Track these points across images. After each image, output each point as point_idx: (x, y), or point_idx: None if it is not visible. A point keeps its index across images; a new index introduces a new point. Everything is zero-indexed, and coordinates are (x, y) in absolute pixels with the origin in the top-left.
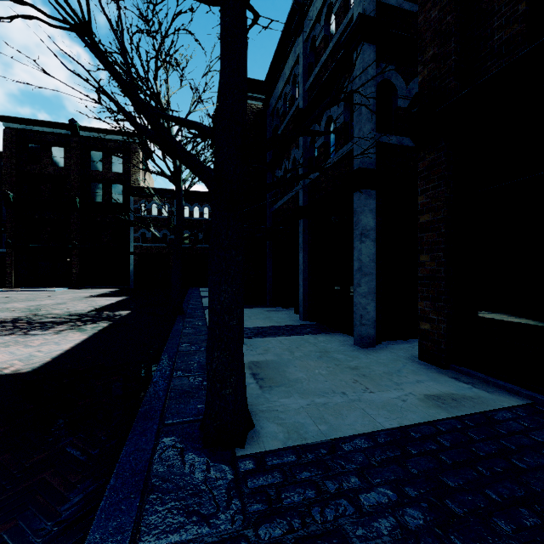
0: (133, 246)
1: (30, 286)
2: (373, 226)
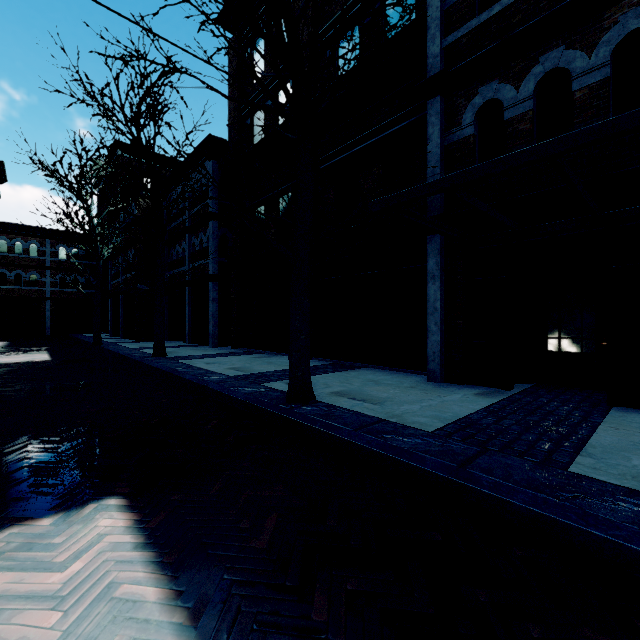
0: None
1: None
2: (217, 297)
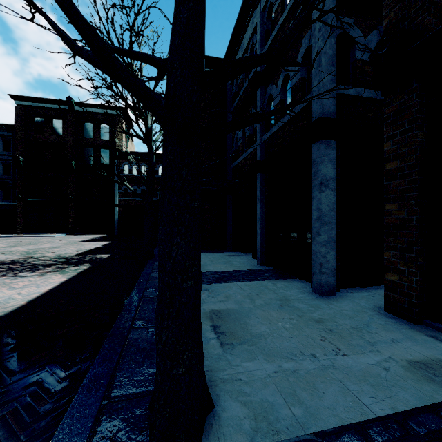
0: (117, 199)
1: (36, 233)
2: (333, 176)
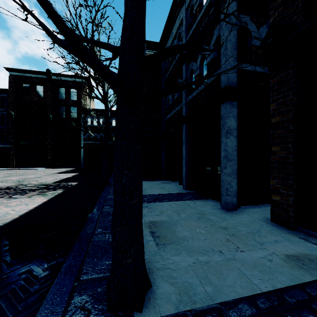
0: (82, 143)
1: (24, 167)
2: (235, 127)
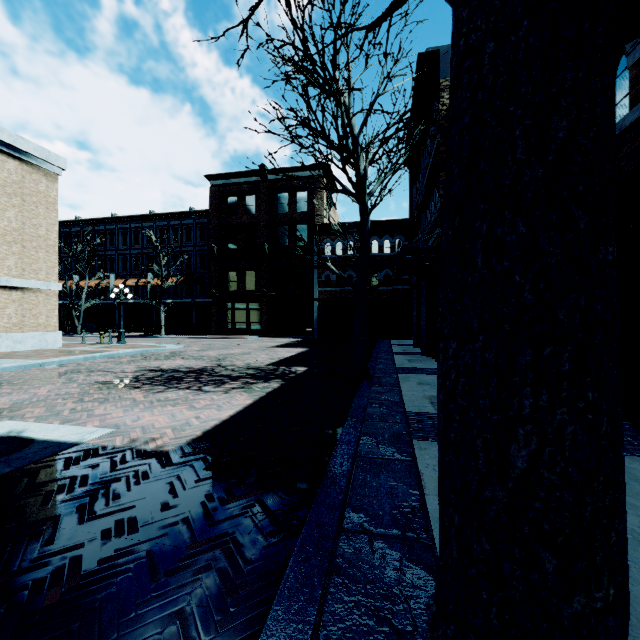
0: (316, 291)
1: (229, 334)
2: None
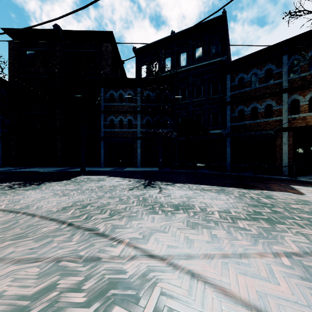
0: None
1: None
2: (1, 146)
